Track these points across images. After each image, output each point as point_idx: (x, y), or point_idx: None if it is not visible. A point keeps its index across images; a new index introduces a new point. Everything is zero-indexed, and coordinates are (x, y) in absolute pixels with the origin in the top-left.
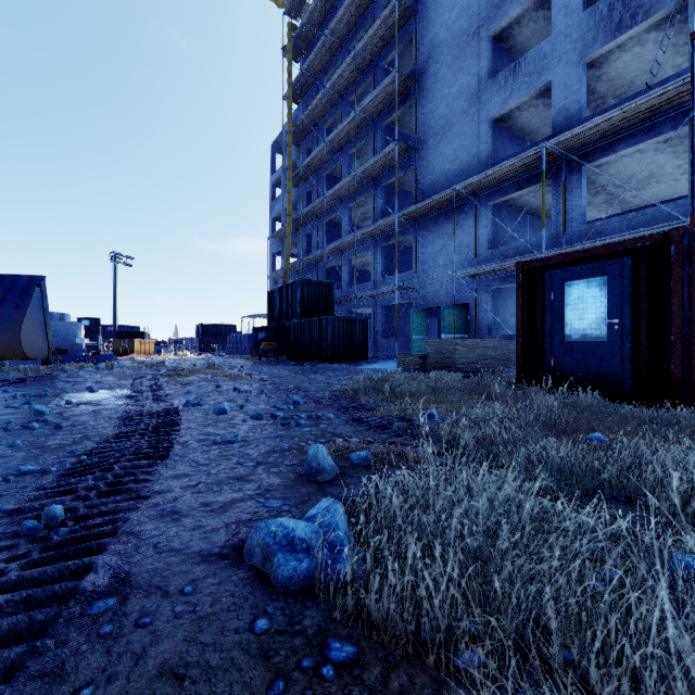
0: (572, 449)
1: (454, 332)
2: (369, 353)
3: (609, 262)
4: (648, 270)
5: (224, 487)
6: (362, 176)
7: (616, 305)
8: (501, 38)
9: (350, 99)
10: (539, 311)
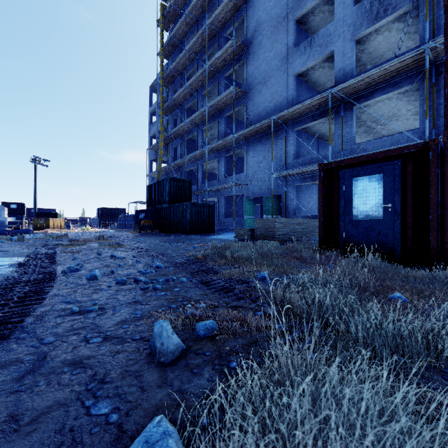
0: (385, 309)
1: (272, 214)
2: (216, 228)
3: (385, 163)
4: (413, 169)
5: (52, 379)
6: (211, 109)
7: (389, 194)
8: (301, 22)
9: (203, 57)
10: (335, 198)
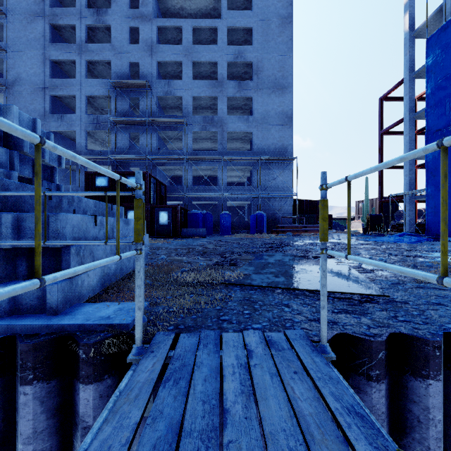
0: None
1: None
2: None
3: None
4: None
5: None
6: None
7: None
8: (56, 96)
9: None
10: None
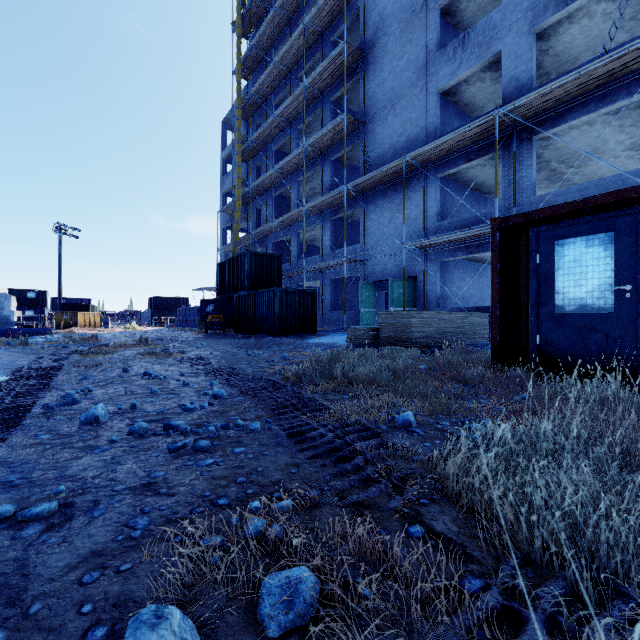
0: None
1: (403, 305)
2: (318, 326)
3: (618, 213)
4: None
5: None
6: (310, 149)
7: (628, 268)
8: (448, 12)
9: (298, 74)
10: (521, 276)
